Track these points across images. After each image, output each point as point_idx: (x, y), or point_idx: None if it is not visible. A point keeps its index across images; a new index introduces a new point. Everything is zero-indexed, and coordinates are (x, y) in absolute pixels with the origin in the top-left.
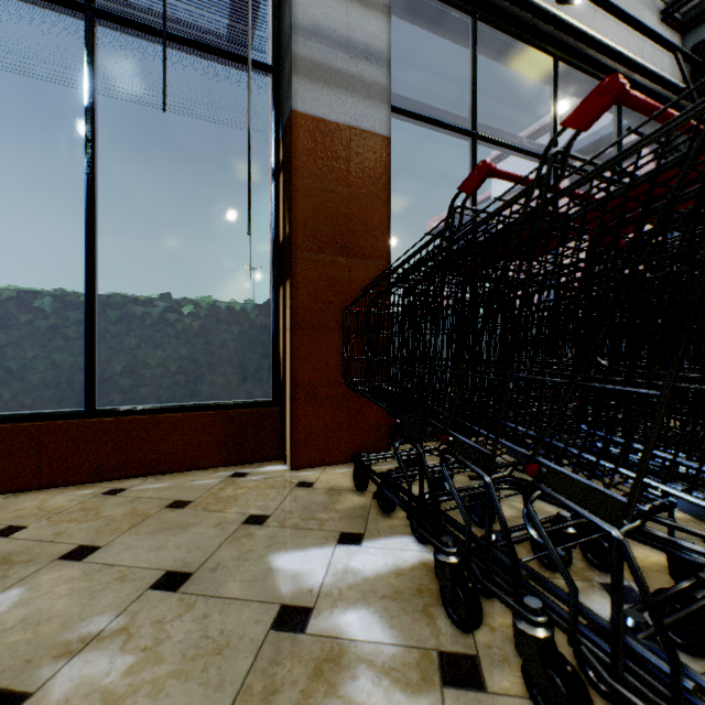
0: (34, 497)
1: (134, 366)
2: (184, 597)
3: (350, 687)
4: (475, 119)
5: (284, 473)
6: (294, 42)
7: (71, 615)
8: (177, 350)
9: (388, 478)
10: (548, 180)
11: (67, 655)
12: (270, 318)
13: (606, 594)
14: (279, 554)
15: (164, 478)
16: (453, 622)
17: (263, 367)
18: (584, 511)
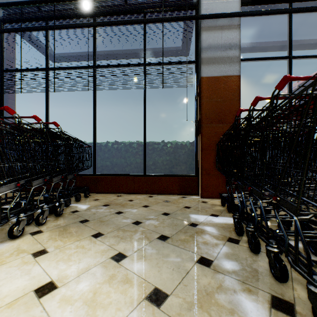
0: (133, 195)
1: (155, 162)
2: (168, 217)
3: (203, 236)
4: (290, 50)
5: (198, 198)
6: (201, 54)
7: (146, 215)
8: (166, 158)
9: (226, 198)
10: (249, 116)
11: (147, 219)
12: (194, 147)
13: (300, 242)
14: (192, 214)
15: (163, 195)
16: (236, 234)
17: (192, 163)
18: (256, 197)
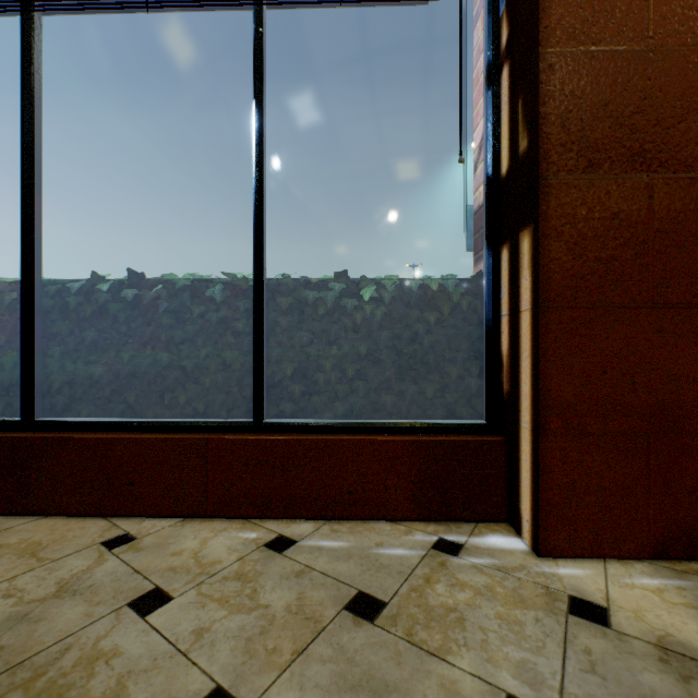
0: (197, 531)
1: (306, 367)
2: None
3: None
4: None
5: (526, 560)
6: None
7: None
8: (355, 347)
9: None
10: None
11: None
12: (480, 299)
13: None
14: None
15: (340, 529)
16: None
17: (470, 372)
18: None
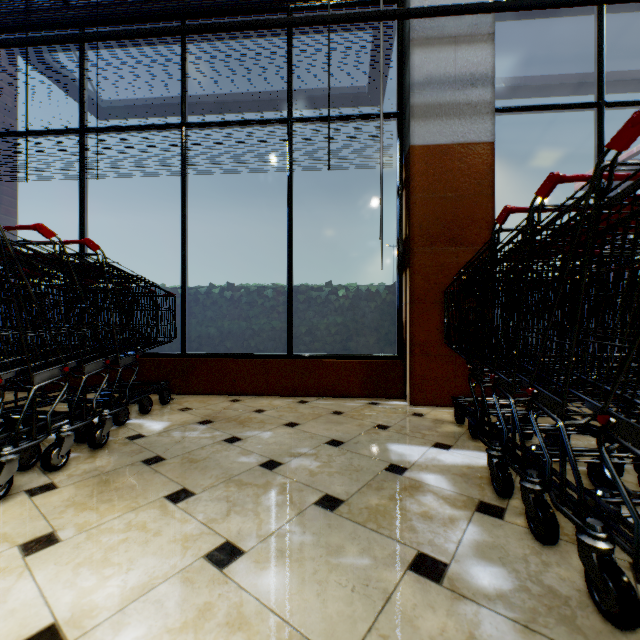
0: (266, 399)
1: (312, 329)
2: (341, 450)
3: (421, 497)
4: (601, 89)
5: (404, 406)
6: (412, 96)
7: (292, 445)
8: (335, 319)
9: (468, 408)
10: (531, 223)
11: (294, 456)
12: (396, 296)
13: None
14: (393, 444)
15: (328, 399)
16: (496, 493)
17: (391, 331)
18: (549, 412)
